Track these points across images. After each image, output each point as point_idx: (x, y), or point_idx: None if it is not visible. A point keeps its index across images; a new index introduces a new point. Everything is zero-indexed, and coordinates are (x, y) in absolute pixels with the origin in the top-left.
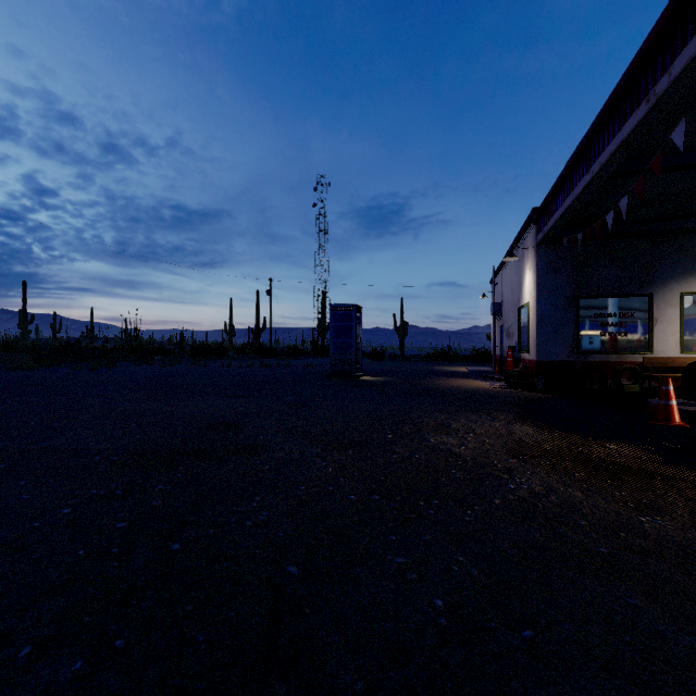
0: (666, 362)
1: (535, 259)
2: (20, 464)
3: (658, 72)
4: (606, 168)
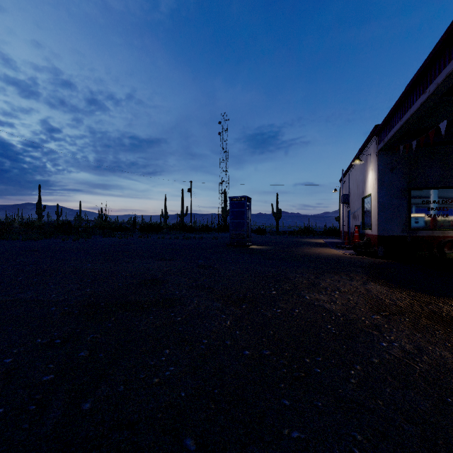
0: None
1: (377, 162)
2: None
3: None
4: (441, 87)
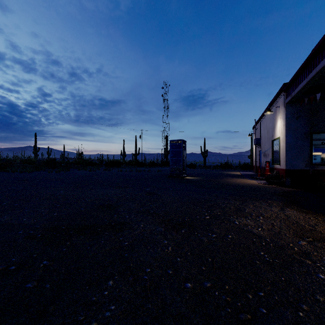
0: None
1: (285, 112)
2: None
3: None
4: None
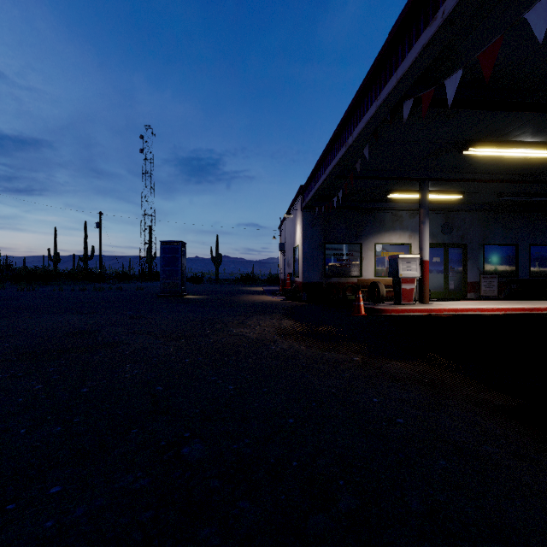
0: (368, 282)
1: (302, 218)
2: None
3: (349, 133)
4: (332, 173)
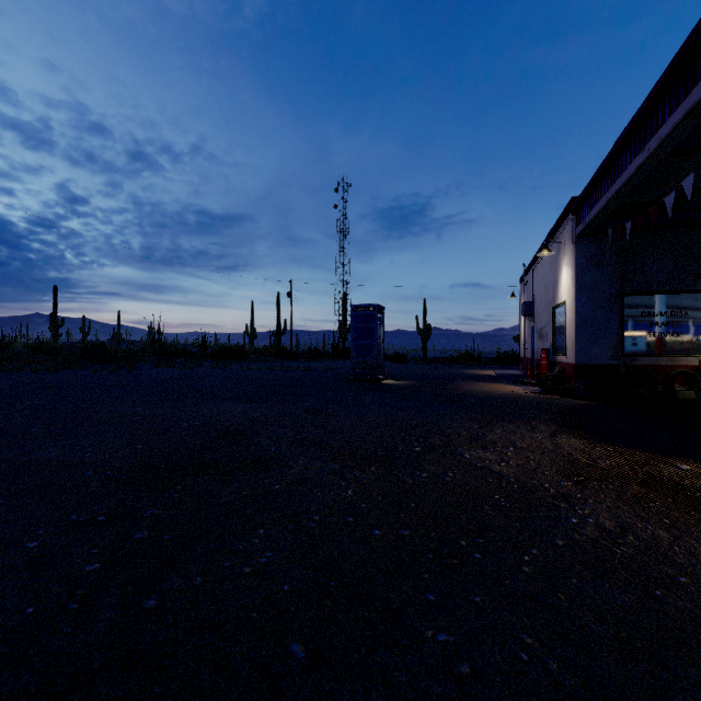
0: None
1: (574, 253)
2: (3, 480)
3: None
4: (666, 143)
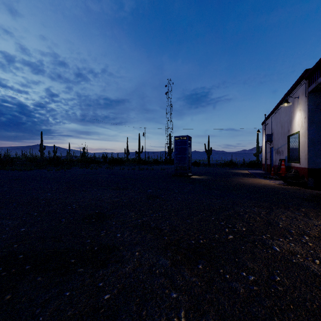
0: None
1: (307, 102)
2: None
3: None
4: None
